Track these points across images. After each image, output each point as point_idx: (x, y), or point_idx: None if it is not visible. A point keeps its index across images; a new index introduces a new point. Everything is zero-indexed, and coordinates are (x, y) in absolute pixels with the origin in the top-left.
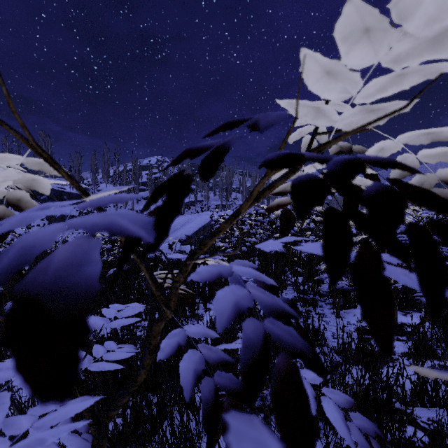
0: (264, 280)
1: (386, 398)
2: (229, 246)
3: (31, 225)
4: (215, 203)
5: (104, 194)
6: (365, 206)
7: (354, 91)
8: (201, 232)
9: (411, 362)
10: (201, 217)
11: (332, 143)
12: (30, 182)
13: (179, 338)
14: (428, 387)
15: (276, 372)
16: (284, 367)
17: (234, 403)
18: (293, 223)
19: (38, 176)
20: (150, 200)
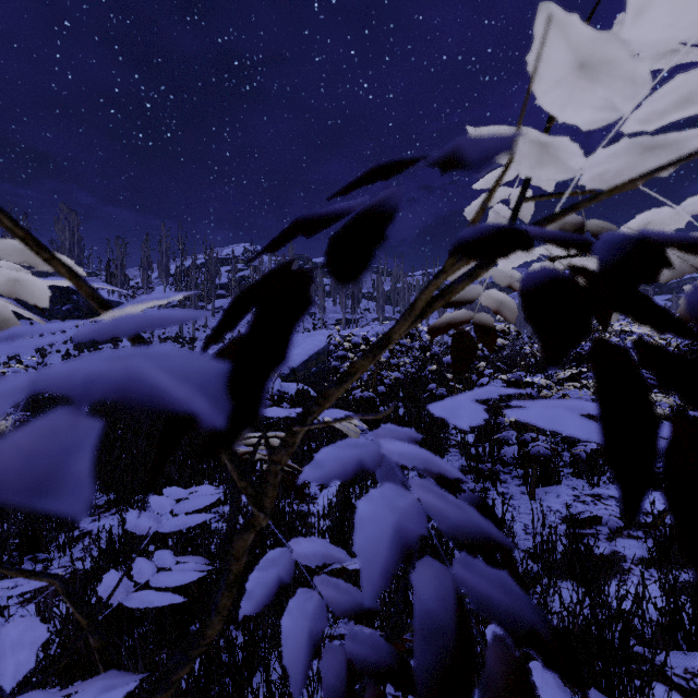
0: (443, 470)
1: (618, 639)
2: (357, 385)
3: (47, 350)
4: (335, 316)
5: (138, 307)
6: (601, 325)
7: (627, 105)
8: (314, 361)
9: (652, 575)
10: (314, 338)
11: None
12: (9, 284)
13: (281, 568)
14: (683, 617)
15: (488, 689)
16: (503, 674)
17: (382, 694)
18: (473, 354)
19: (22, 274)
20: (224, 322)
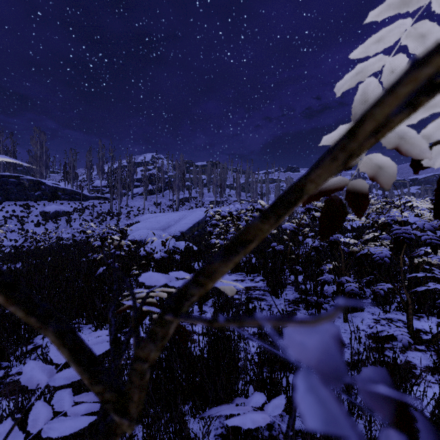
0: None
1: None
2: (224, 243)
3: (25, 221)
4: (210, 199)
5: None
6: None
7: None
8: (196, 228)
9: (437, 379)
10: (196, 213)
11: None
12: None
13: None
14: None
15: None
16: None
17: None
18: (342, 220)
19: None
20: None
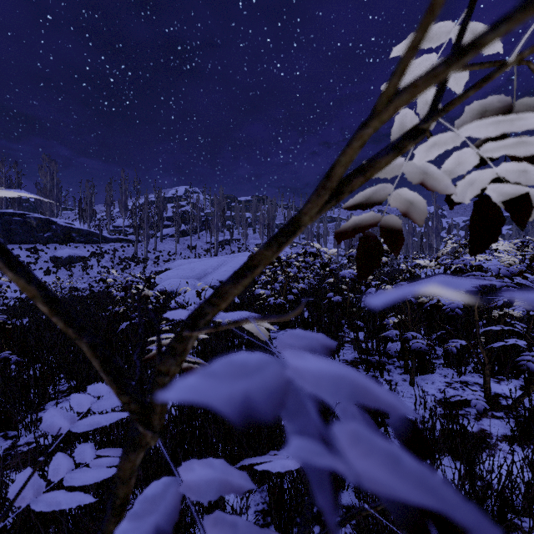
0: (382, 403)
1: (497, 513)
2: (271, 294)
3: (32, 268)
4: (255, 242)
5: None
6: (517, 224)
7: None
8: None
9: (515, 450)
10: (238, 258)
11: (525, 52)
12: None
13: (159, 513)
14: None
15: None
16: None
17: None
18: (379, 258)
19: None
20: None
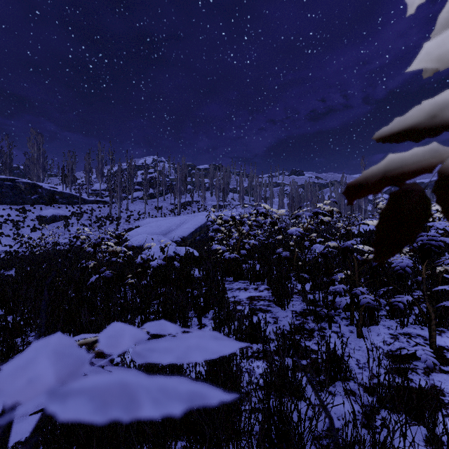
0: None
1: None
2: (226, 249)
3: (20, 225)
4: (212, 203)
5: None
6: None
7: None
8: (198, 232)
9: None
10: (198, 217)
11: None
12: None
13: None
14: None
15: None
16: None
17: None
18: (417, 227)
19: None
20: None
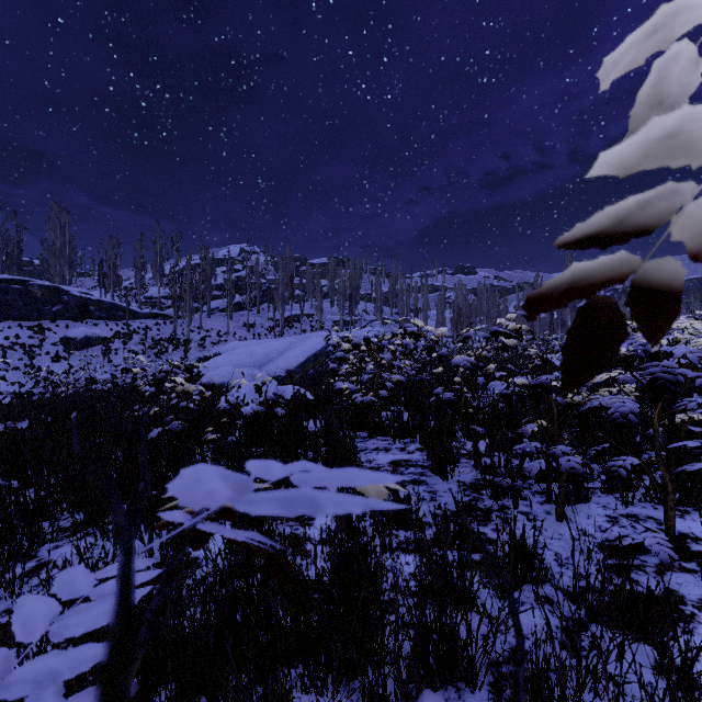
0: None
1: None
2: (357, 388)
3: (35, 352)
4: (333, 318)
5: None
6: None
7: None
8: (311, 363)
9: None
10: (311, 340)
11: None
12: None
13: None
14: None
15: None
16: None
17: None
18: (612, 348)
19: None
20: None
